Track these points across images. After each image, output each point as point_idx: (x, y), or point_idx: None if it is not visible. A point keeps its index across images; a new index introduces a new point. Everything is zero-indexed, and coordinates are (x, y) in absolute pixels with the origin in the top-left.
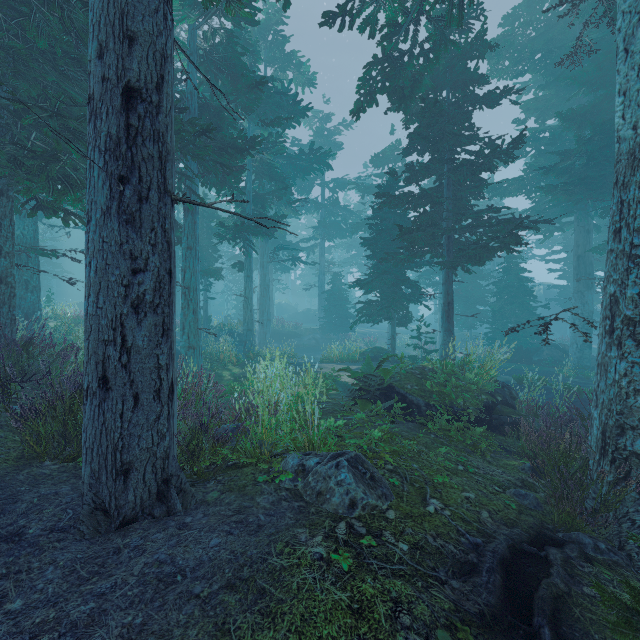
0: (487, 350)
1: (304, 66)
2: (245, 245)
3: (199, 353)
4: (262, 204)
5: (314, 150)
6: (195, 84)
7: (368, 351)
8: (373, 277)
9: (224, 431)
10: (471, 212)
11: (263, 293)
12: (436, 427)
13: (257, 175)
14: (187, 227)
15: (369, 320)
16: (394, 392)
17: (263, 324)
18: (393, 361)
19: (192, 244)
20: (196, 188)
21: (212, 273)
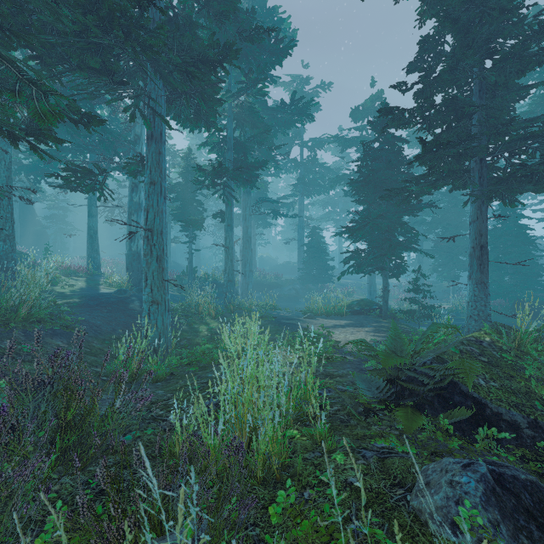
0: None
1: (285, 23)
2: (226, 193)
3: (165, 309)
4: (243, 152)
5: (295, 100)
6: None
7: (355, 304)
8: (364, 222)
9: None
10: (519, 121)
11: (245, 245)
12: None
13: (238, 122)
14: (150, 158)
15: (359, 270)
16: (457, 392)
17: (245, 275)
18: (386, 316)
19: (155, 178)
20: (162, 113)
21: (193, 223)
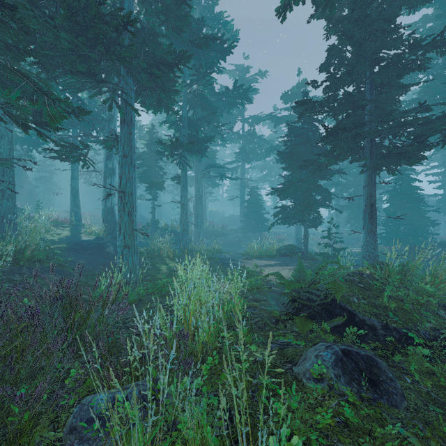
0: (443, 256)
1: (229, 25)
2: (181, 161)
3: (134, 251)
4: (195, 129)
5: (237, 87)
6: (131, 8)
7: (283, 248)
8: (289, 185)
9: (88, 414)
10: (398, 112)
11: (197, 201)
12: (412, 367)
13: (191, 105)
14: (123, 137)
15: (285, 222)
16: (338, 307)
17: (197, 225)
18: (306, 257)
19: (127, 152)
20: (132, 102)
21: (155, 185)
